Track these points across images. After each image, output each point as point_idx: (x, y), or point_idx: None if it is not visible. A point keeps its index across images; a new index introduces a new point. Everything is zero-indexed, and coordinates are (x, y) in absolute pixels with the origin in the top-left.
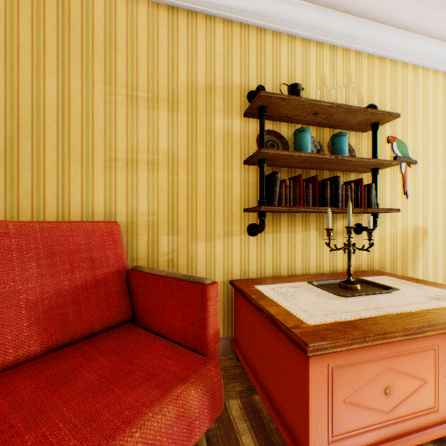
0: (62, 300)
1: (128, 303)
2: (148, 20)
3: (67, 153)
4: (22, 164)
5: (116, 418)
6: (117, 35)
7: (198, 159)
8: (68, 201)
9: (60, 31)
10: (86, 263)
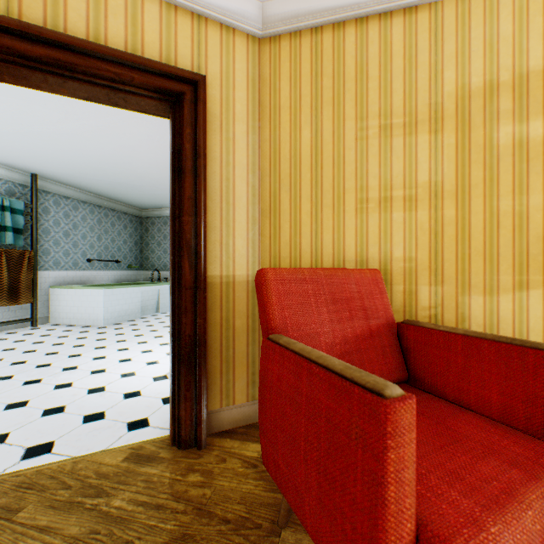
0: (347, 347)
1: (400, 361)
2: (403, 32)
3: (319, 200)
4: (282, 215)
5: (485, 484)
6: (368, 63)
7: (471, 186)
8: (320, 248)
9: (313, 79)
10: (359, 311)
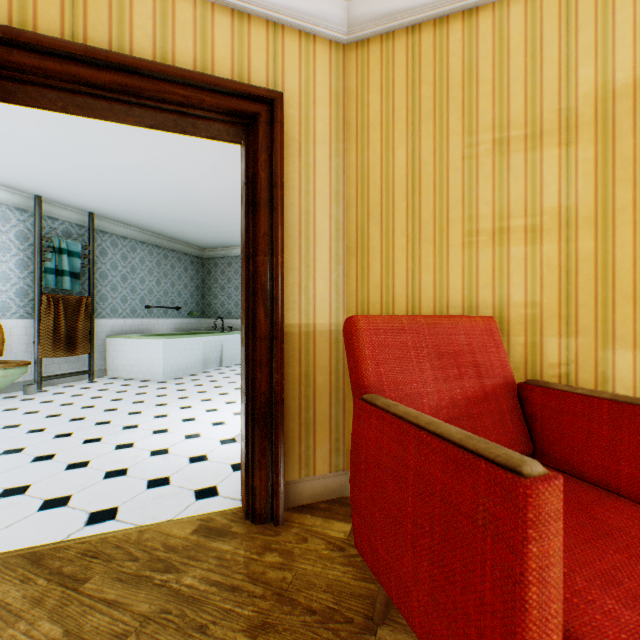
0: (456, 412)
1: (523, 430)
2: (523, 22)
3: (417, 234)
4: (371, 253)
5: None
6: (478, 64)
7: (615, 211)
8: (418, 291)
9: (408, 88)
10: (470, 368)
